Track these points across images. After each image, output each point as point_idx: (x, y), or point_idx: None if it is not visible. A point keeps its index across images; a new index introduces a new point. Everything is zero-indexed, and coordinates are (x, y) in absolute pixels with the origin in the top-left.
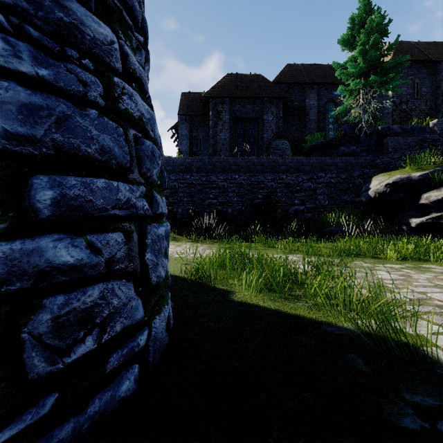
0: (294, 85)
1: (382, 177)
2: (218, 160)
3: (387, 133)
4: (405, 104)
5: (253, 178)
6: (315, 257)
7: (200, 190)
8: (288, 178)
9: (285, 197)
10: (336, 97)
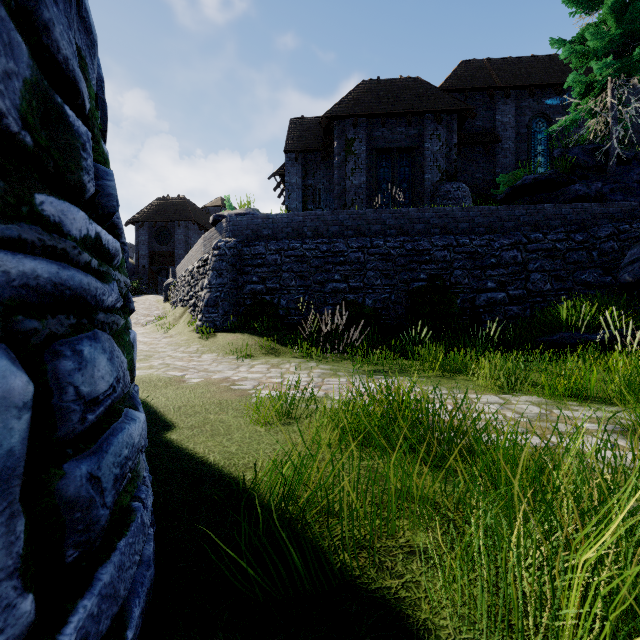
0: (475, 93)
1: None
2: (348, 215)
3: None
4: None
5: (410, 245)
6: (579, 404)
7: (317, 266)
8: (475, 244)
9: (469, 277)
10: (549, 109)
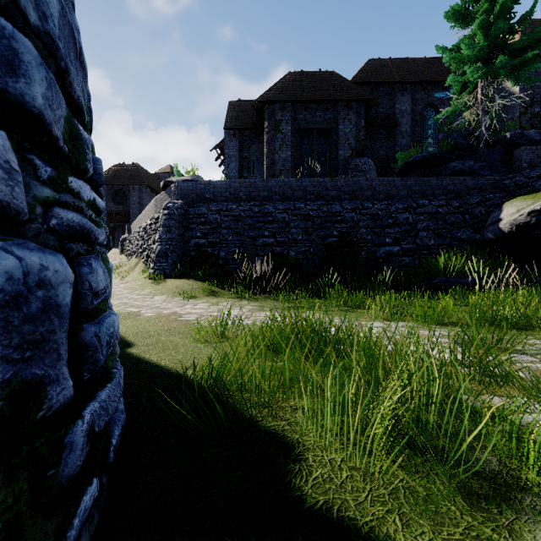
0: (379, 86)
1: (521, 202)
2: (276, 183)
3: (519, 141)
4: (539, 105)
5: (326, 208)
6: (440, 327)
7: (251, 224)
8: (376, 208)
9: (371, 234)
10: (437, 101)
